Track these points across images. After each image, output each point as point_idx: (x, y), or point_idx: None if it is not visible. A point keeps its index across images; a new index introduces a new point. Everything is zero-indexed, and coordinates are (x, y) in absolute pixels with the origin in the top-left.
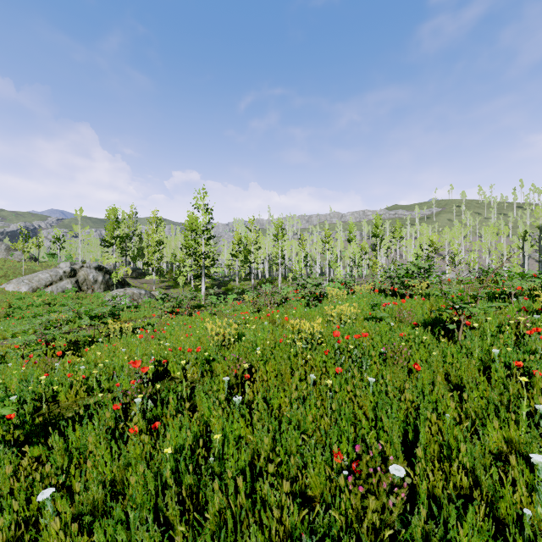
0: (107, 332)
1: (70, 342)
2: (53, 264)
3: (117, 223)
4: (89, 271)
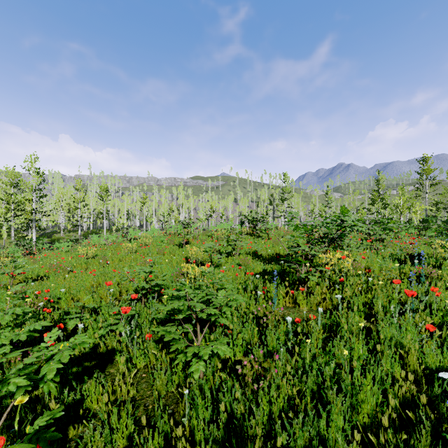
0: None
1: None
2: None
3: None
4: None
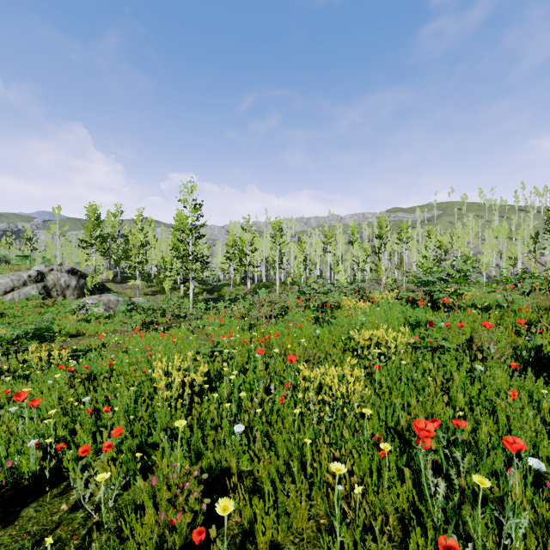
0: (29, 363)
1: None
2: (27, 267)
3: (97, 222)
4: (60, 275)
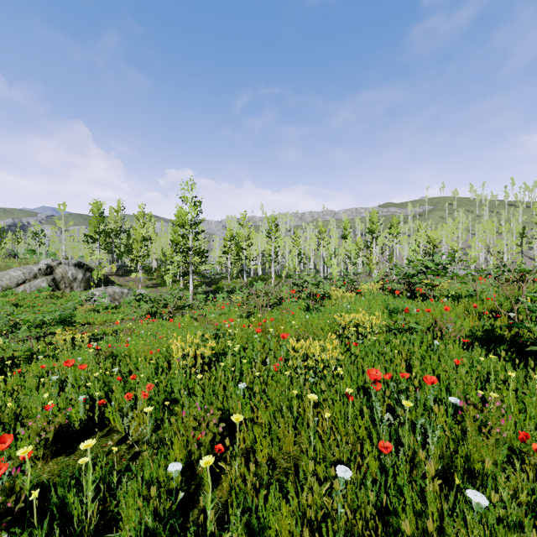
0: (55, 344)
1: (1, 360)
2: (35, 261)
3: (101, 218)
4: (67, 268)
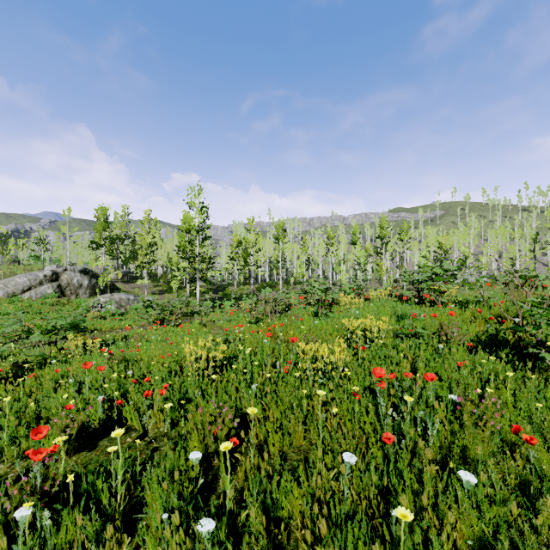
0: (67, 350)
1: (15, 364)
2: (39, 267)
3: (106, 224)
4: (73, 275)
